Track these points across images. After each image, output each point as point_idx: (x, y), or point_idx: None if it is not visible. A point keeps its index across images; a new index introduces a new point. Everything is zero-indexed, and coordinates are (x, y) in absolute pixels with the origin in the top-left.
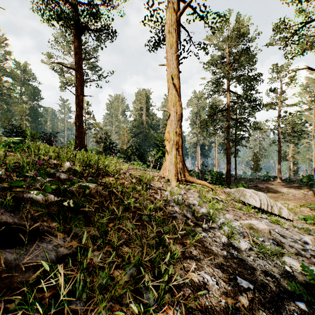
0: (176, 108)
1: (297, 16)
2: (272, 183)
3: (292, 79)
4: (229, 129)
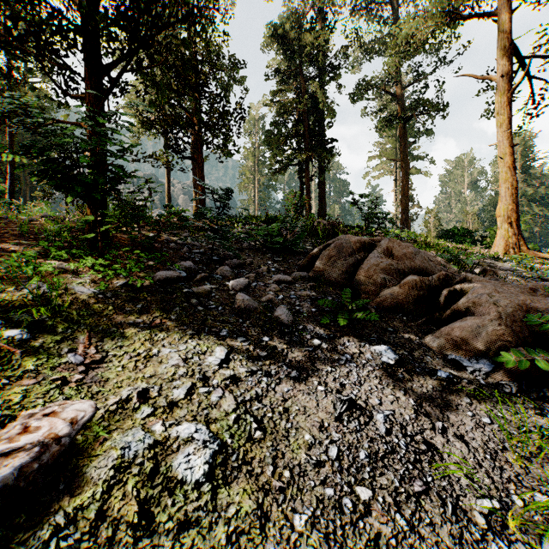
0: (507, 184)
1: None
2: None
3: None
4: None
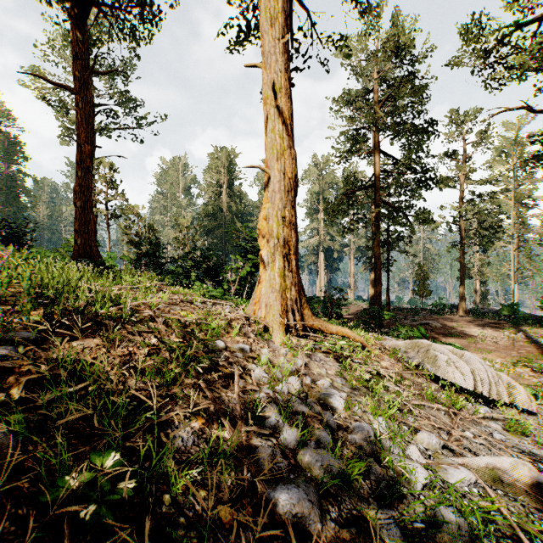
0: (283, 162)
1: (510, 6)
2: (452, 318)
3: (485, 136)
4: (378, 220)
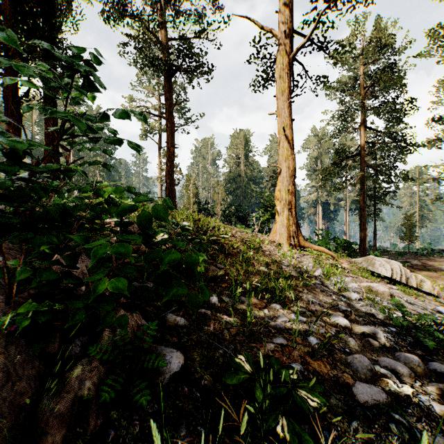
0: (288, 162)
1: None
2: (435, 259)
3: None
4: (363, 181)
